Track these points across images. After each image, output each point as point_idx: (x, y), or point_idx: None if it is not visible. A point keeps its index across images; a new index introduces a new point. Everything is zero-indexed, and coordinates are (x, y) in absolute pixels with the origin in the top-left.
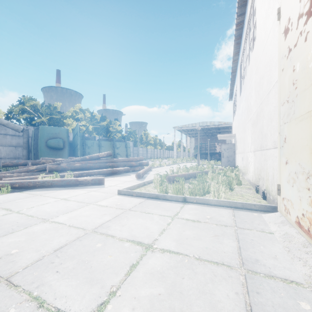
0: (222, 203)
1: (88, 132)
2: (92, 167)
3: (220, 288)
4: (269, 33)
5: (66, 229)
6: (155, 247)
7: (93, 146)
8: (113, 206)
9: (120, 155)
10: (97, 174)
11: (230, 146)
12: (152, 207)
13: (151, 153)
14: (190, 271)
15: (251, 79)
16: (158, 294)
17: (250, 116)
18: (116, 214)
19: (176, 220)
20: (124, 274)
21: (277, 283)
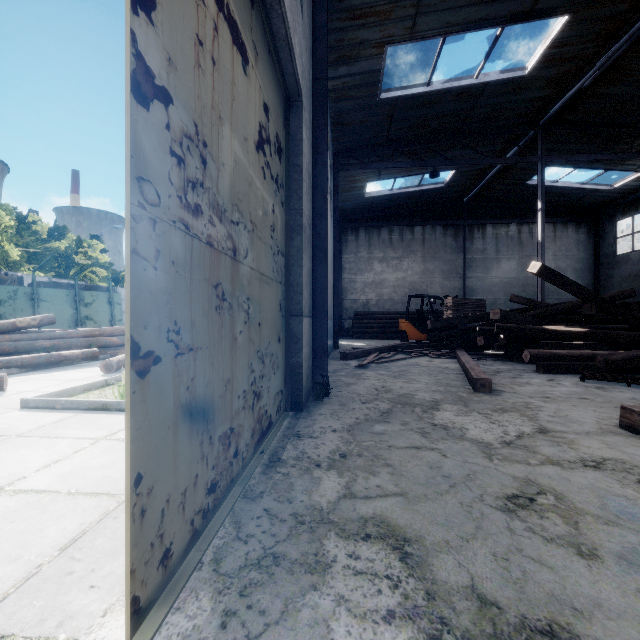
0: None
1: (8, 263)
2: None
3: (63, 523)
4: None
5: None
6: (7, 489)
7: (16, 299)
8: None
9: (93, 320)
10: (1, 367)
11: None
12: (75, 427)
13: None
14: (38, 511)
15: None
16: None
17: None
18: None
19: (100, 443)
20: None
21: None
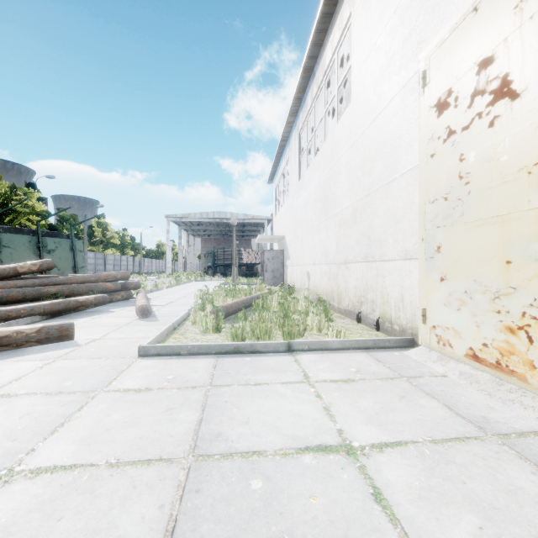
0: (348, 343)
1: None
2: (2, 298)
3: (513, 475)
4: (392, 101)
5: (114, 477)
6: (358, 446)
7: None
8: (167, 386)
9: (56, 267)
10: (25, 315)
11: (277, 254)
12: (250, 372)
13: (114, 264)
14: (454, 466)
15: (336, 158)
16: (479, 528)
17: (334, 211)
18: (197, 401)
19: (320, 386)
20: (387, 523)
21: (537, 440)
